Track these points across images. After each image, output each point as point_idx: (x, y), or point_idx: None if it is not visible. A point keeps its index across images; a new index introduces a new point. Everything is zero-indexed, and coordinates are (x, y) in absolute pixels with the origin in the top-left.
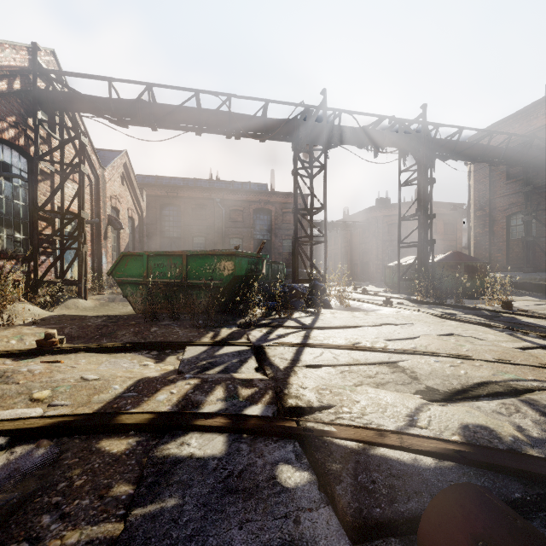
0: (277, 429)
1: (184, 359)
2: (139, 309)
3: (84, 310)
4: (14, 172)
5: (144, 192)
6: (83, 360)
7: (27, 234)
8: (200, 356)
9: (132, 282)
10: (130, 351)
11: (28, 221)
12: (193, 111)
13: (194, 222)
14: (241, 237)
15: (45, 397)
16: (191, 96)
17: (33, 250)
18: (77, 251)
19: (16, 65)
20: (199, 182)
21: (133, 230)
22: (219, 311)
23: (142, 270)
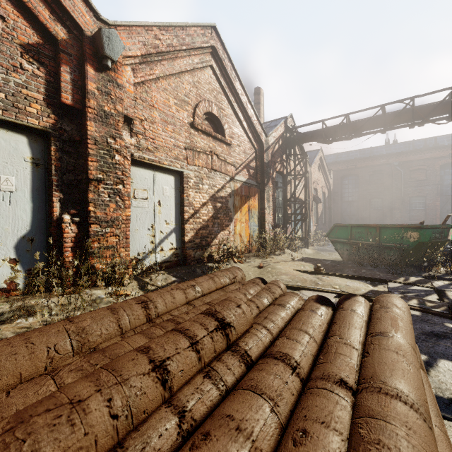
0: (446, 315)
1: (389, 287)
2: (345, 258)
3: (309, 255)
4: (278, 185)
5: (331, 172)
6: (337, 279)
7: (282, 214)
8: (398, 287)
9: (340, 242)
10: (355, 279)
11: (282, 207)
12: (379, 119)
13: (371, 186)
14: (423, 195)
15: (337, 288)
16: (378, 110)
17: (285, 222)
18: (302, 221)
19: (281, 133)
20: (374, 150)
21: (324, 201)
22: (405, 265)
23: (347, 235)
